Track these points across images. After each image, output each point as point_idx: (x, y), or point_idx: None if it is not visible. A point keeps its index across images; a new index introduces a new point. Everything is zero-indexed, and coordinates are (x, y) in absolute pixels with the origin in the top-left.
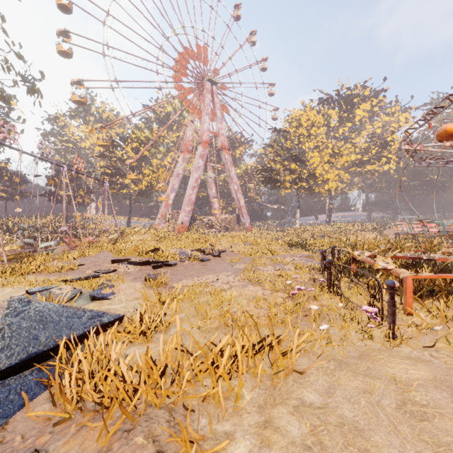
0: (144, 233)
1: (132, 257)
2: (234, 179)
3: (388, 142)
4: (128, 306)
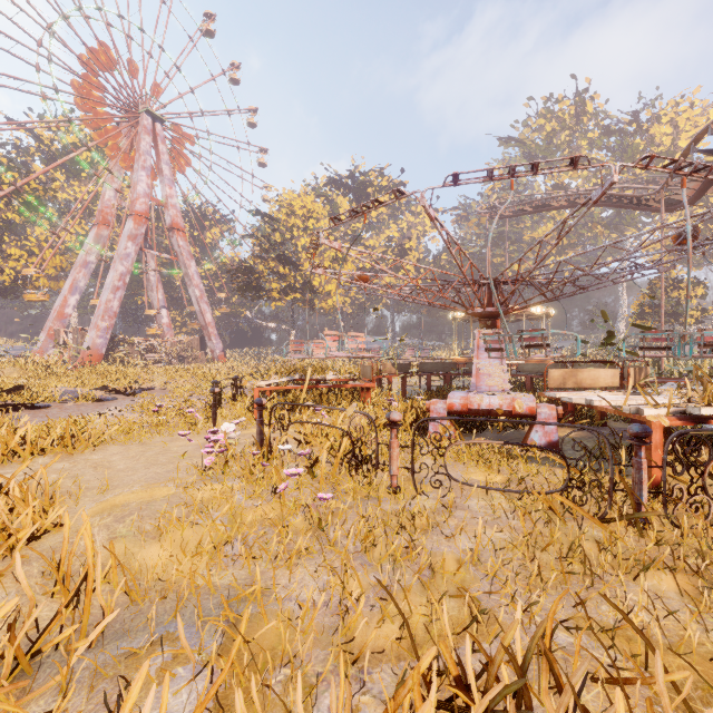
0: (4, 365)
1: None
2: (195, 280)
3: (406, 250)
4: None
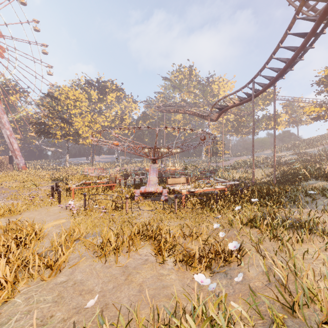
0: None
1: None
2: (6, 125)
3: (124, 119)
4: None
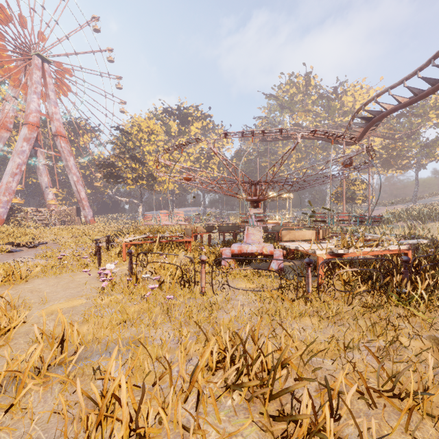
0: None
1: None
2: (73, 169)
3: (212, 156)
4: None
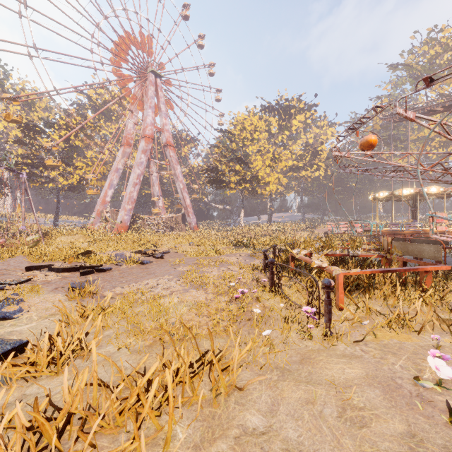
0: (75, 233)
1: (55, 262)
2: (180, 177)
3: (318, 152)
4: (40, 326)
